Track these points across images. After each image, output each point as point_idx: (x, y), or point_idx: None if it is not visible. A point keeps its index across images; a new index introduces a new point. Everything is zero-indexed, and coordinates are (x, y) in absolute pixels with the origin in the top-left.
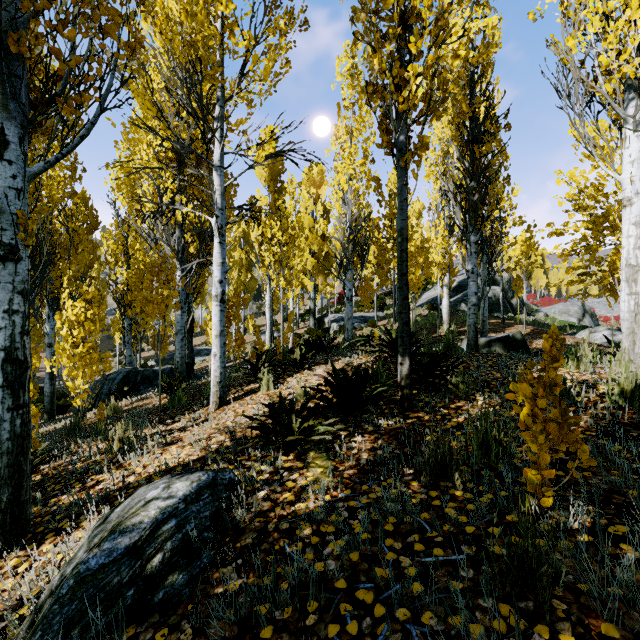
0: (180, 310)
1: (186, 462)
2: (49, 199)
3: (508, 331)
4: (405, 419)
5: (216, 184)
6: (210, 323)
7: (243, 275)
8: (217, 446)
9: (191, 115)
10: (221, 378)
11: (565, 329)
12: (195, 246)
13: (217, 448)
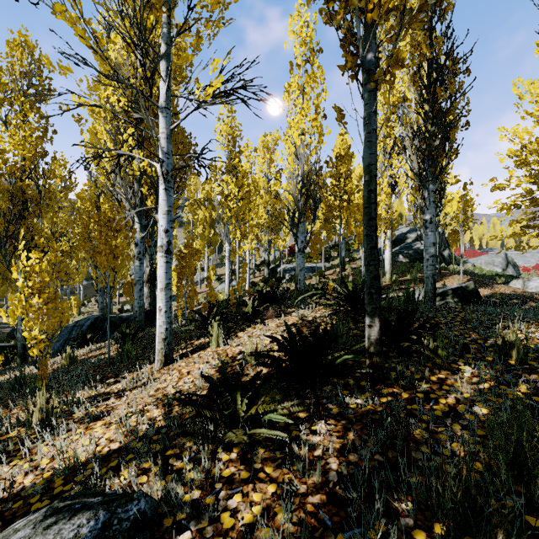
0: (138, 261)
1: (102, 454)
2: (21, 158)
3: (446, 280)
4: (377, 396)
5: (161, 126)
6: (173, 273)
7: (207, 231)
8: (144, 430)
9: (127, 42)
10: (167, 334)
11: (495, 278)
12: (152, 199)
13: (146, 431)
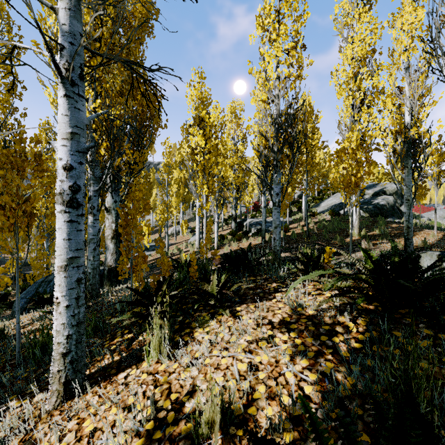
0: (92, 217)
1: None
2: None
3: (418, 236)
4: None
5: None
6: (144, 228)
7: (182, 190)
8: None
9: None
10: (69, 345)
11: None
12: (105, 147)
13: None
